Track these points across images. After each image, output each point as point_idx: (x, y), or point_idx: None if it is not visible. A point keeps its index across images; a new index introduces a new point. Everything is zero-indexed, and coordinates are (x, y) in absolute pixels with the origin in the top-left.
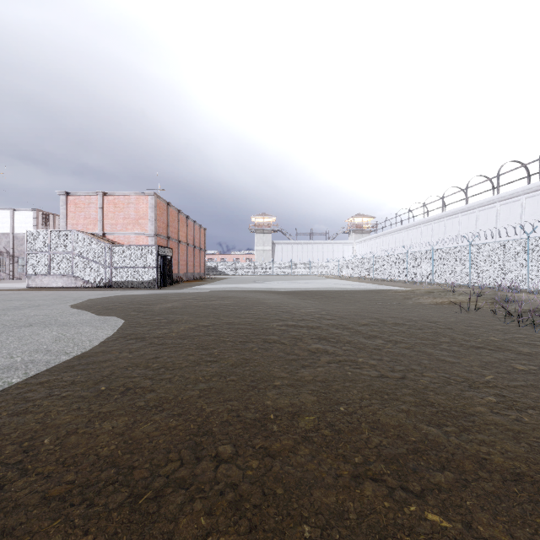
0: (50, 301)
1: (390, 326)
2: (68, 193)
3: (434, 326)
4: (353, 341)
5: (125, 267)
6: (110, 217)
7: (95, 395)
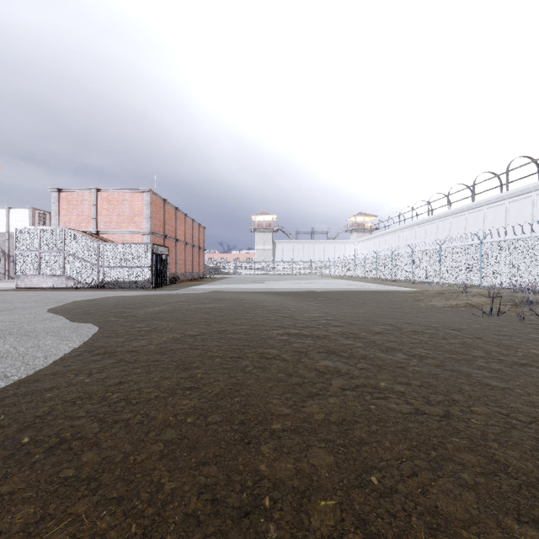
0: (29, 304)
1: (408, 335)
2: (60, 190)
3: (459, 335)
4: (369, 355)
5: (118, 267)
6: (103, 214)
7: (7, 454)
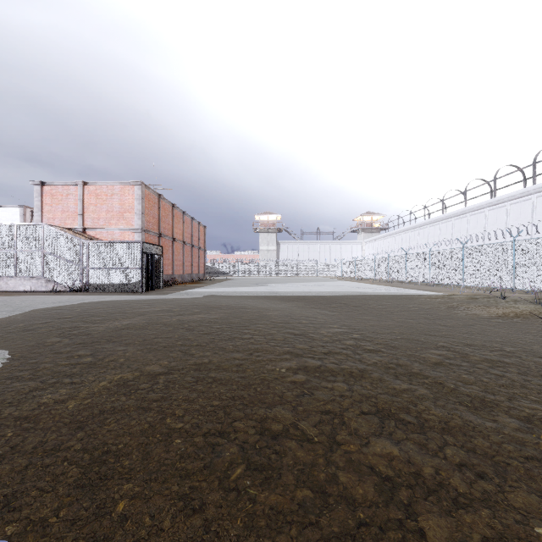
0: None
1: (485, 369)
2: (44, 183)
3: None
4: (453, 421)
5: (104, 268)
6: (91, 210)
7: None
